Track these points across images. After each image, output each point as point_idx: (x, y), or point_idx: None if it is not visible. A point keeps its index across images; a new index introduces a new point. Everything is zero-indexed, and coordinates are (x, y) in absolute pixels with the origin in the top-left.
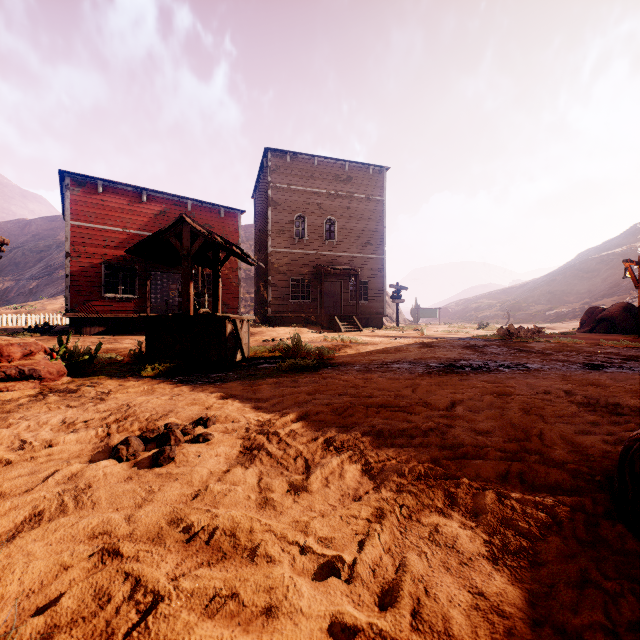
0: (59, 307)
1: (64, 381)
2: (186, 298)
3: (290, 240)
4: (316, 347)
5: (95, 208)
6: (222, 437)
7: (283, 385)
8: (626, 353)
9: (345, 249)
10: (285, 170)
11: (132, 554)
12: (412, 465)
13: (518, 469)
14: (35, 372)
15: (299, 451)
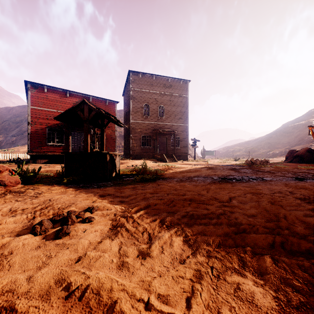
0: (26, 150)
1: (19, 187)
2: (86, 143)
3: (141, 116)
4: (154, 169)
5: (43, 100)
6: (100, 219)
7: (137, 189)
8: (313, 172)
9: (168, 121)
10: (139, 81)
11: (24, 310)
12: (214, 237)
13: (280, 240)
14: (2, 182)
15: (145, 228)
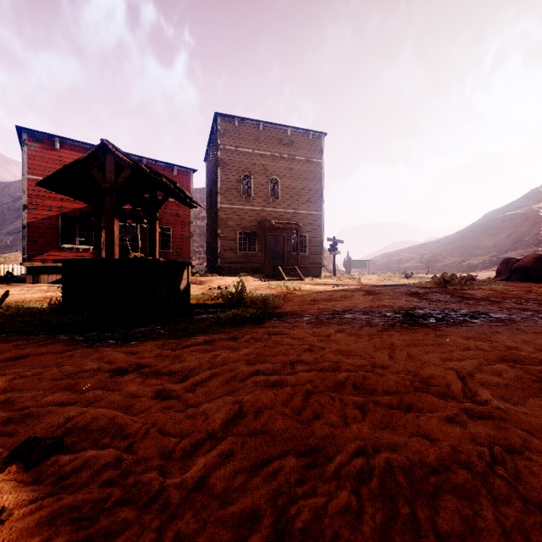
0: None
1: None
2: (109, 239)
3: (238, 197)
4: (261, 295)
5: (52, 163)
6: (28, 518)
7: (217, 345)
8: None
9: (287, 206)
10: (233, 134)
11: None
12: None
13: None
14: None
15: None
